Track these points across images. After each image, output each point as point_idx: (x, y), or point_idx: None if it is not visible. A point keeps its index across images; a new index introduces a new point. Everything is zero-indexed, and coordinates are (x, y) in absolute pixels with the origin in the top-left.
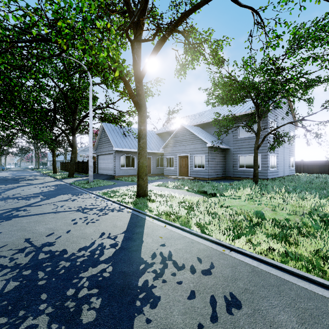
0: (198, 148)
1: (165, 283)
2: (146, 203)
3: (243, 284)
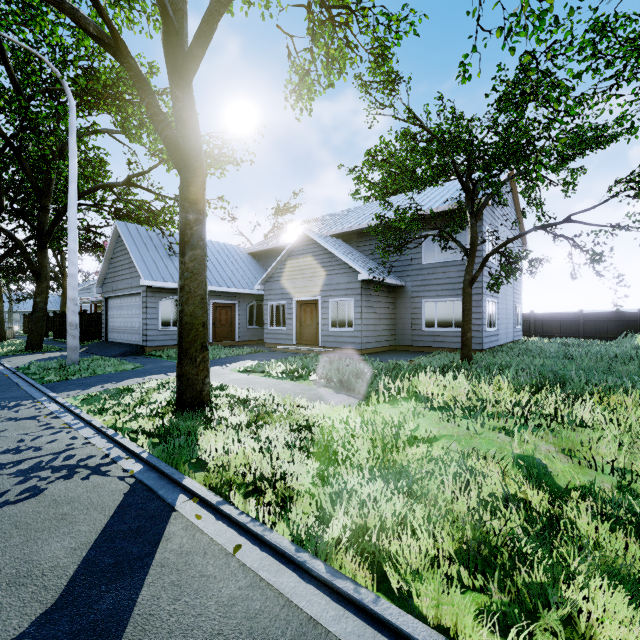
0: (340, 283)
1: None
2: (196, 436)
3: None
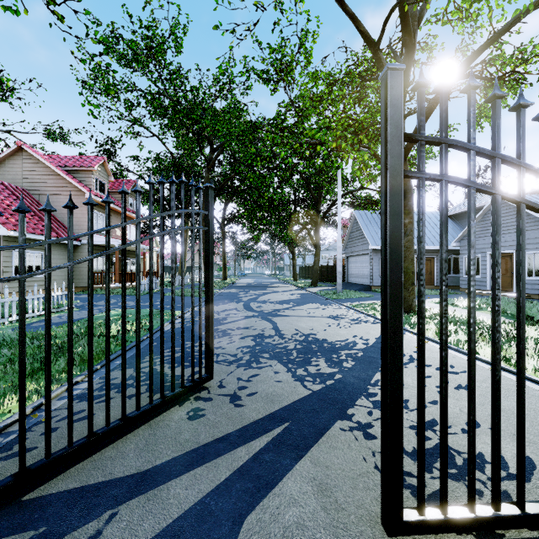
0: (536, 238)
1: (406, 368)
2: (410, 320)
3: (489, 385)
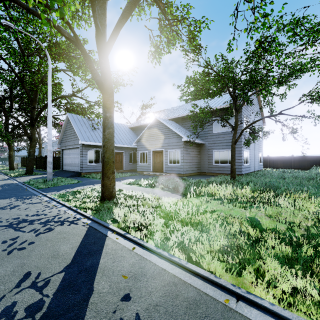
0: (173, 142)
1: None
2: (111, 210)
3: None
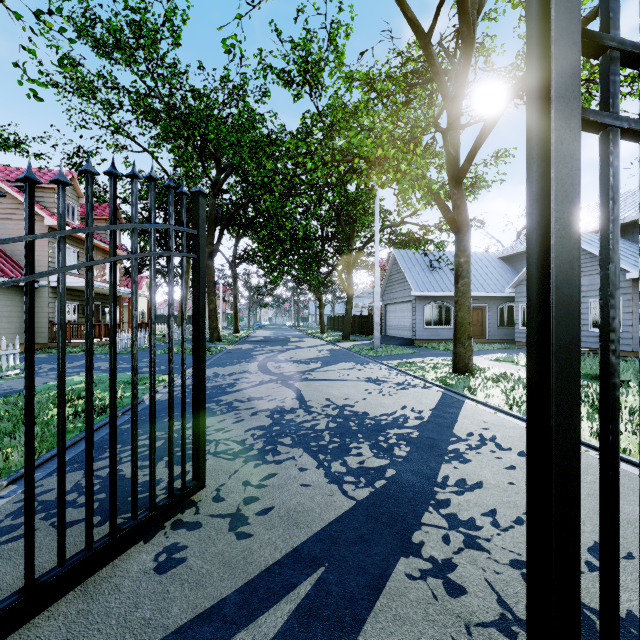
0: None
1: (480, 454)
2: (468, 383)
3: (595, 478)
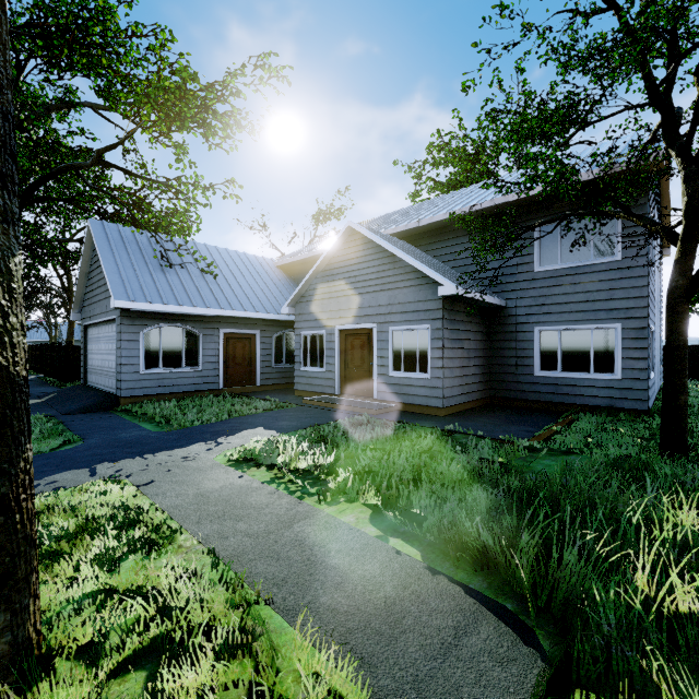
0: (407, 302)
1: None
2: None
3: None
